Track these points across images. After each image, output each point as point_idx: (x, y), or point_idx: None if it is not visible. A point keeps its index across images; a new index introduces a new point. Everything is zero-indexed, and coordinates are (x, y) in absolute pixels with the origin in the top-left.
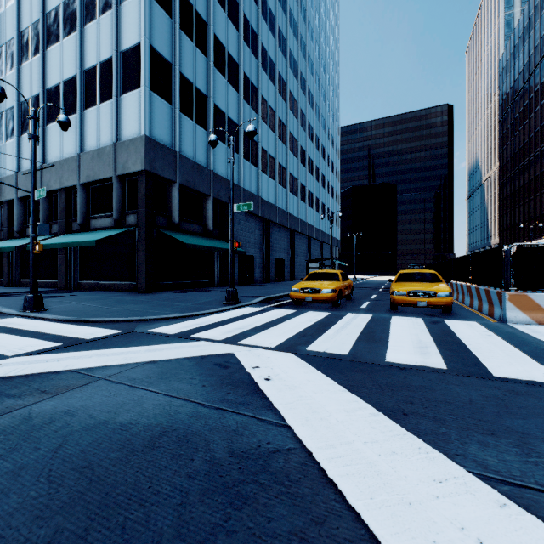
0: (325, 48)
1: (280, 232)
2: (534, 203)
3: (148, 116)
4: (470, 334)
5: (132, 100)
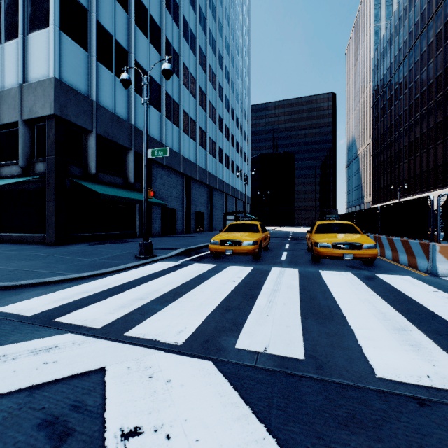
0: (239, 34)
1: (200, 188)
2: (398, 170)
3: (58, 57)
4: (427, 297)
5: (40, 40)
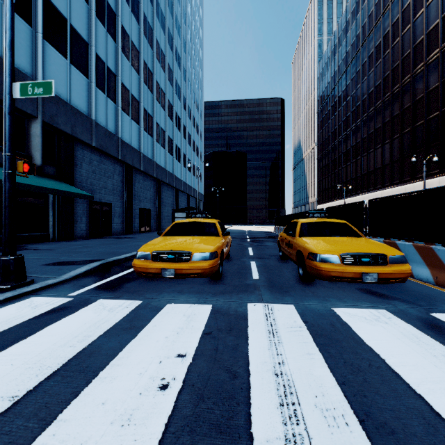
0: (192, 20)
1: (145, 181)
2: (342, 172)
3: None
4: None
5: None
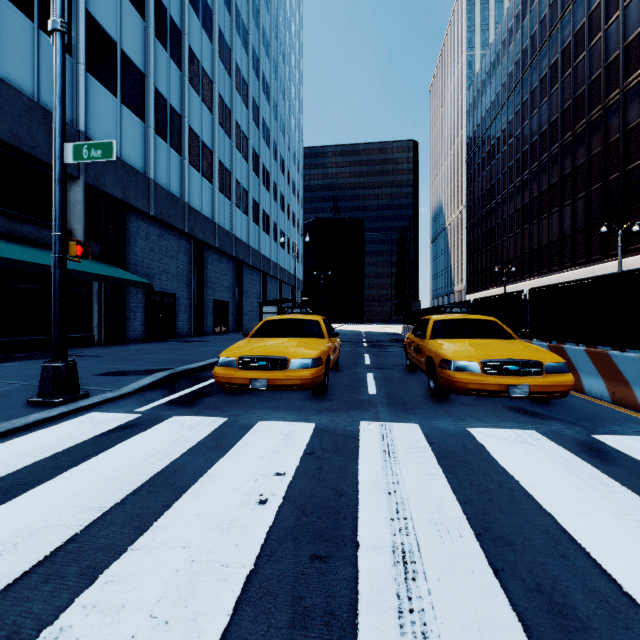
0: (285, 33)
1: (221, 262)
2: (501, 248)
3: None
4: None
5: None
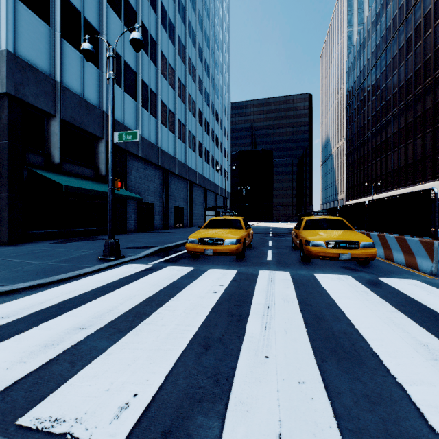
0: (219, 30)
1: (179, 182)
2: (371, 168)
3: (12, 27)
4: None
5: None
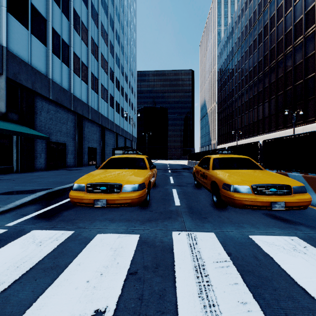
0: (128, 10)
1: (92, 127)
2: (234, 122)
3: None
4: None
5: None
